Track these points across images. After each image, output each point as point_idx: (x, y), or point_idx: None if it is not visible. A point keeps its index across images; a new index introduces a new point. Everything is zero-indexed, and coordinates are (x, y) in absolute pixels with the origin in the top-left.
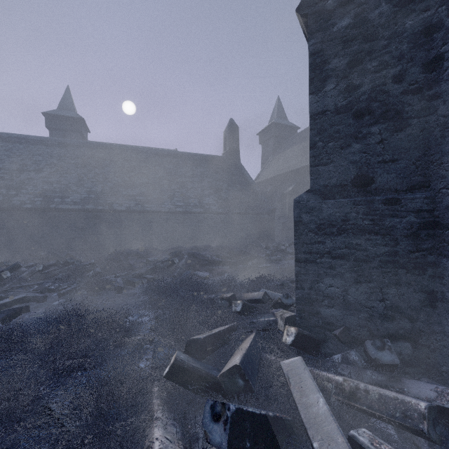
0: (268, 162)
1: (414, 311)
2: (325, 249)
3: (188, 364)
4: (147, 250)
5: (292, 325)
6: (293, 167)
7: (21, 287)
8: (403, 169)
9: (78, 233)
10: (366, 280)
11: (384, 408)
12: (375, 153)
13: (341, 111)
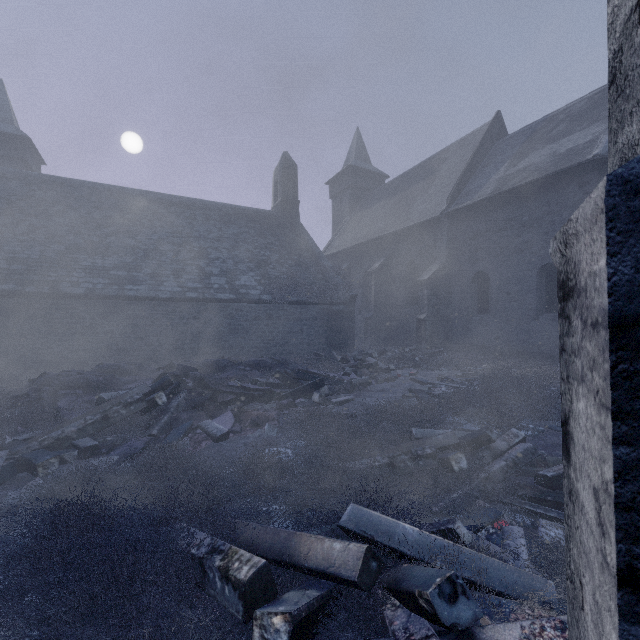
0: (342, 225)
1: None
2: None
3: None
4: (119, 370)
5: None
6: (382, 232)
7: None
8: None
9: None
10: None
11: None
12: None
13: None
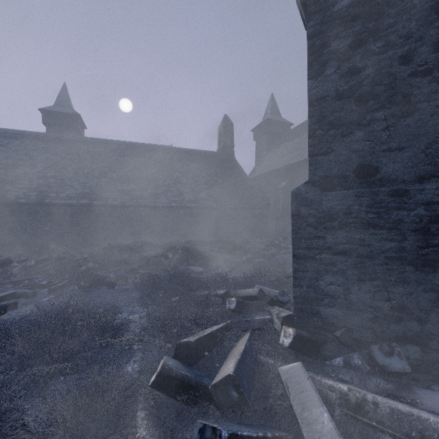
0: (262, 158)
1: (423, 312)
2: (325, 244)
3: (176, 372)
4: (142, 244)
5: (289, 325)
6: (287, 162)
7: (11, 282)
8: (411, 158)
9: (73, 227)
10: (370, 278)
11: (397, 425)
12: (380, 141)
13: (342, 96)
